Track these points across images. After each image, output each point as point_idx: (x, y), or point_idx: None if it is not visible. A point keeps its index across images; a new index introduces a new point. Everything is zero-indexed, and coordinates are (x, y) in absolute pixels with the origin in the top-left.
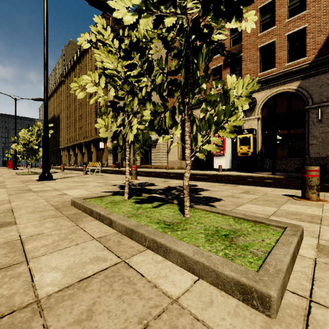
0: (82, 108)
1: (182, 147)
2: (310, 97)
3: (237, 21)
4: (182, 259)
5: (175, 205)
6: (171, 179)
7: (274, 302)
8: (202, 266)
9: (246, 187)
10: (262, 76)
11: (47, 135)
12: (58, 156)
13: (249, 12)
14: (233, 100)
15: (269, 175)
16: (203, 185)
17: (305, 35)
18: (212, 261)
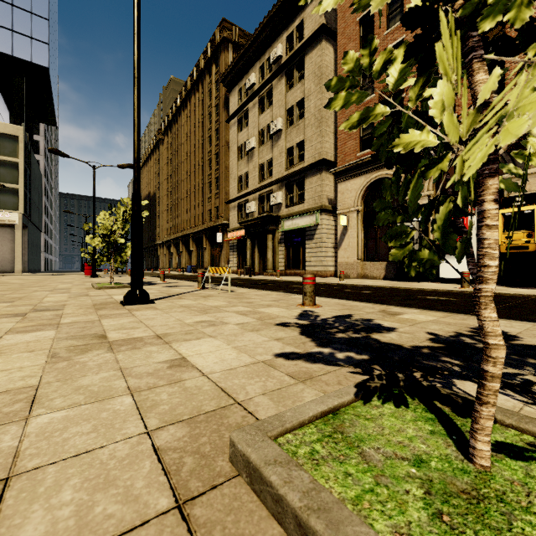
0: (189, 180)
1: (365, 238)
2: None
3: None
4: None
5: None
6: (392, 306)
7: None
8: None
9: None
10: None
11: (138, 216)
12: (154, 256)
13: None
14: None
15: None
16: (532, 335)
17: None
18: None
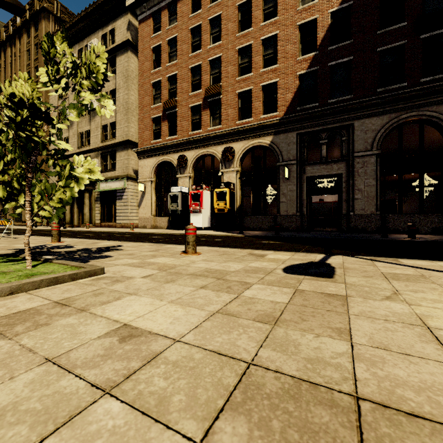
0: None
1: (158, 200)
2: (280, 154)
3: (78, 116)
4: None
5: (39, 262)
6: (108, 241)
7: None
8: None
9: (170, 246)
10: (241, 125)
11: None
12: None
13: (108, 102)
14: (76, 176)
15: (234, 234)
16: (128, 246)
17: (277, 90)
18: None
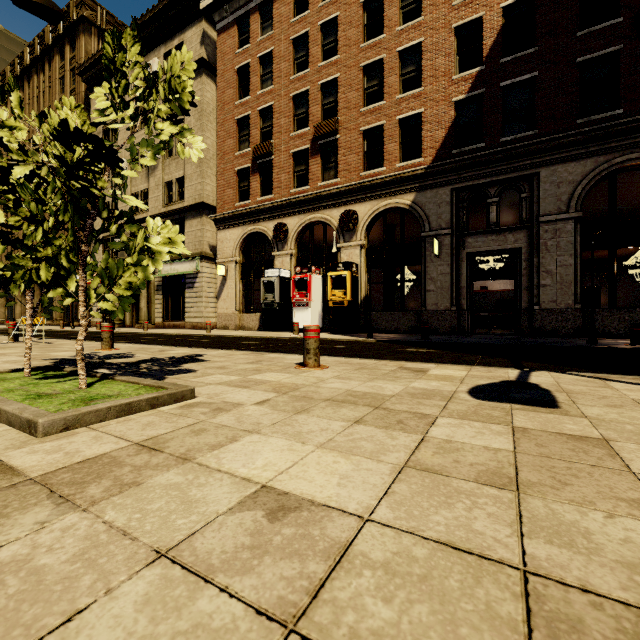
0: None
1: (245, 289)
2: (427, 219)
3: (153, 158)
4: (6, 416)
5: (94, 379)
6: (181, 347)
7: (40, 426)
8: (15, 417)
9: (275, 355)
10: (367, 178)
11: None
12: None
13: (194, 137)
14: (151, 249)
15: (361, 338)
16: (213, 355)
17: (422, 125)
18: (23, 411)
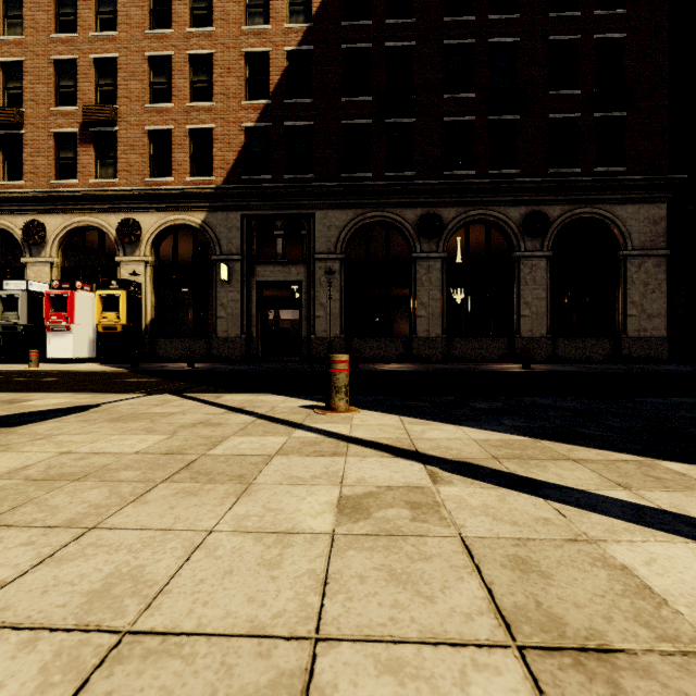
0: None
1: None
2: (218, 242)
3: None
4: None
5: None
6: None
7: None
8: None
9: None
10: (153, 185)
11: None
12: None
13: None
14: None
15: (116, 369)
16: None
17: (213, 142)
18: None
